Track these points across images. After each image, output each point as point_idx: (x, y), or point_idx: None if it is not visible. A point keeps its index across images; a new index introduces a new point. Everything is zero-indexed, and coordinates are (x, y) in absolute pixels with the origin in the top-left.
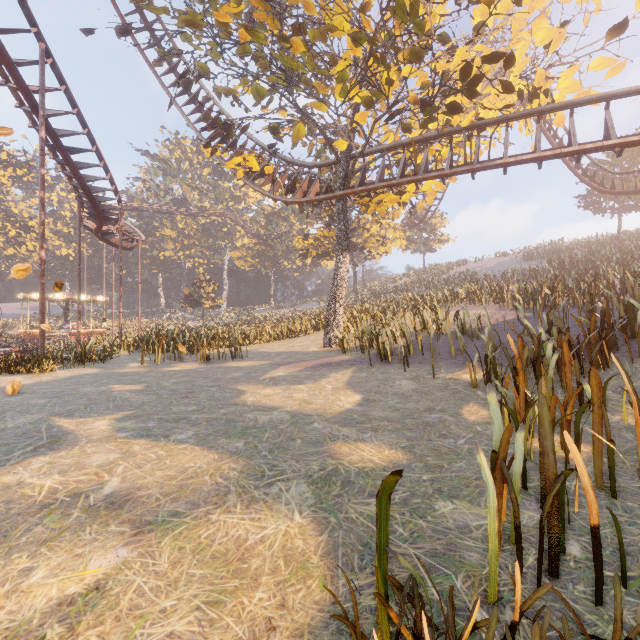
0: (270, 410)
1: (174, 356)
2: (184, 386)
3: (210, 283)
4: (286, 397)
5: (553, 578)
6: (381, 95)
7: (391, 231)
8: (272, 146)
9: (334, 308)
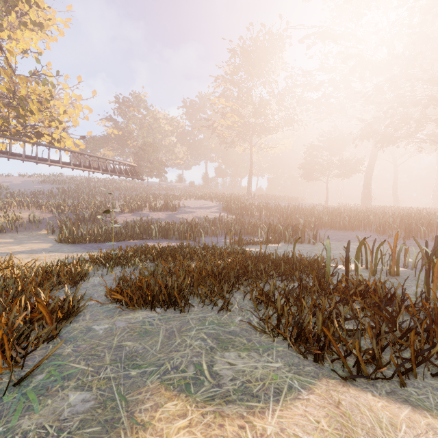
0: None
1: None
2: None
3: None
4: None
5: None
6: None
7: None
8: None
9: None
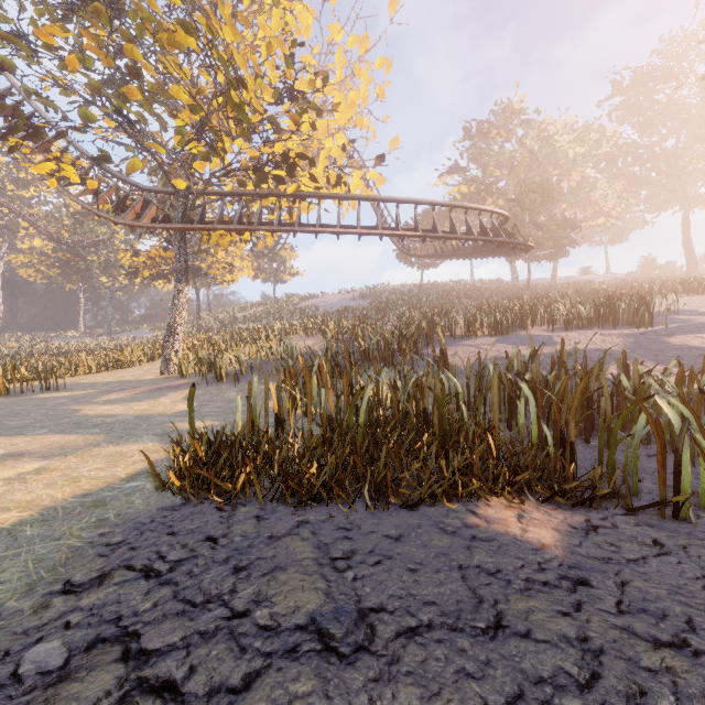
0: (115, 416)
1: None
2: (1, 412)
3: None
4: (127, 409)
5: None
6: (217, 156)
7: (238, 260)
8: (97, 158)
9: (173, 336)
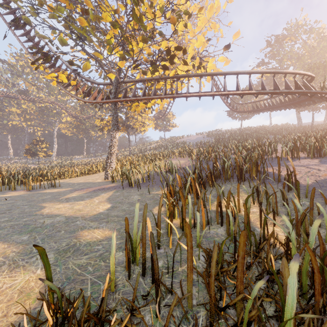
0: (55, 216)
1: (8, 187)
2: (6, 206)
3: (43, 142)
4: (69, 208)
5: (144, 277)
6: (129, 55)
7: (147, 120)
8: (76, 70)
9: (110, 159)
